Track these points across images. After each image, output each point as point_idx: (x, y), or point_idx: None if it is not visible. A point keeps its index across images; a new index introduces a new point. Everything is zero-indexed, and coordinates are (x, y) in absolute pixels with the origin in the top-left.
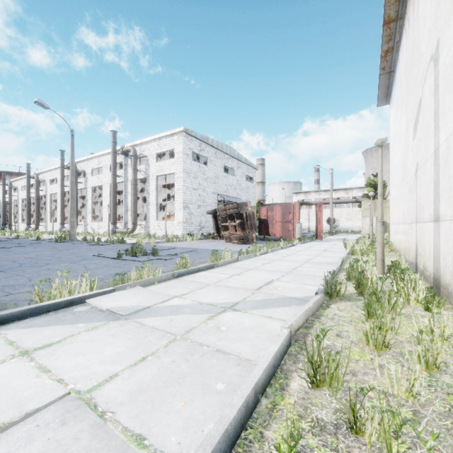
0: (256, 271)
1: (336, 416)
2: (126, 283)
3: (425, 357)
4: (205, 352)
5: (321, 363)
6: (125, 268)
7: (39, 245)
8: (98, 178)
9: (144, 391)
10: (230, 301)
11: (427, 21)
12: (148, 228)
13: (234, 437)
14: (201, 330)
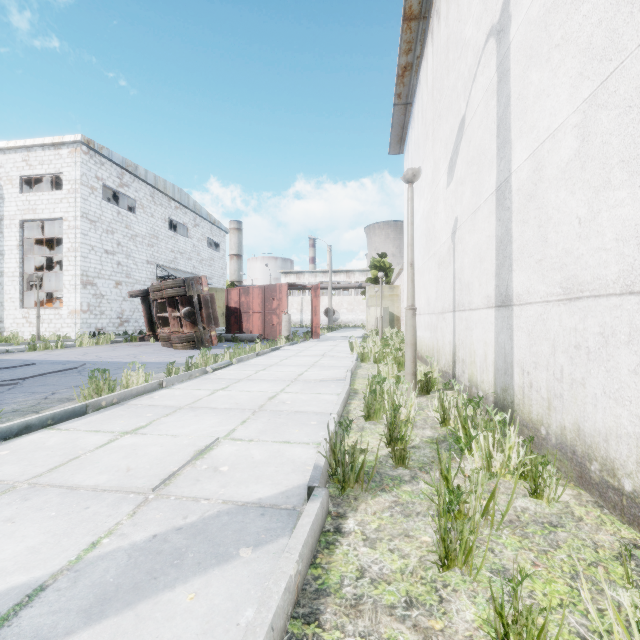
0: (189, 413)
1: None
2: None
3: None
4: None
5: None
6: None
7: None
8: None
9: None
10: (18, 579)
11: None
12: None
13: None
14: None
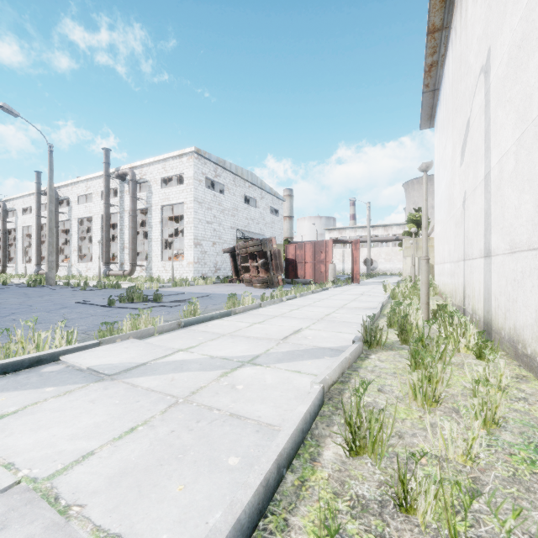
0: (282, 318)
1: (381, 491)
2: (116, 335)
3: (480, 411)
4: (215, 417)
5: (361, 424)
6: (117, 317)
7: (4, 291)
8: (86, 207)
9: (128, 473)
10: (249, 353)
11: (476, 28)
12: (150, 270)
13: (249, 528)
14: (211, 391)
